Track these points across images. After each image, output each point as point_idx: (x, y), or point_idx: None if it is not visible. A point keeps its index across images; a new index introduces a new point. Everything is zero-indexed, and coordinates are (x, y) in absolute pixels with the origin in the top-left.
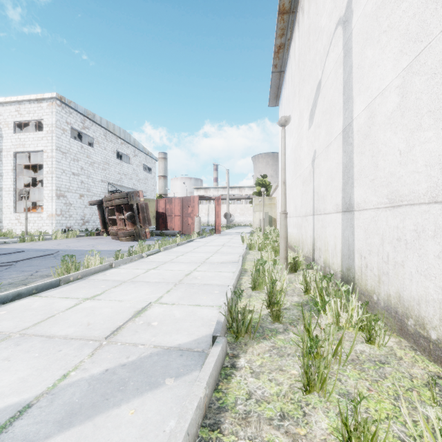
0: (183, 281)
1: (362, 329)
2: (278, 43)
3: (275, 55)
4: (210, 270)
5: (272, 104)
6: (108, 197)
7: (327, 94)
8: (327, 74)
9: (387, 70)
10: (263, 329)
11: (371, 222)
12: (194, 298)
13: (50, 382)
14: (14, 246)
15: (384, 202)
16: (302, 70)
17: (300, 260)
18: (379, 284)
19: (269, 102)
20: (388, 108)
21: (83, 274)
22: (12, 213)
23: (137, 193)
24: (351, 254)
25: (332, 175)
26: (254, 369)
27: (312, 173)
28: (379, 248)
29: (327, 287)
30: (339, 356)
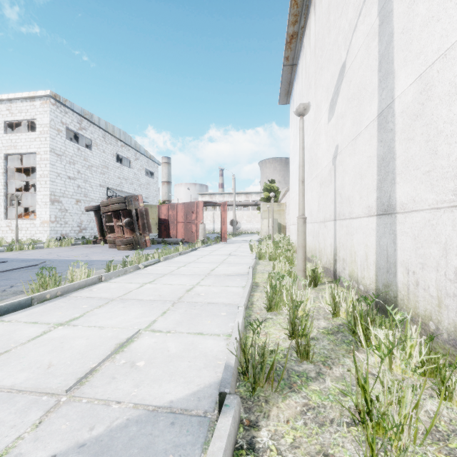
0: (183, 299)
1: (424, 373)
2: (291, 32)
3: (287, 46)
4: (216, 284)
5: (282, 102)
6: (105, 202)
7: (355, 77)
8: (354, 53)
9: (455, 21)
10: (288, 372)
11: (425, 227)
12: (195, 323)
13: None
14: None
15: (448, 200)
16: (319, 57)
17: (318, 271)
18: (439, 308)
19: (279, 99)
20: (456, 72)
21: (64, 290)
22: (2, 220)
23: (136, 198)
24: (391, 267)
25: (362, 172)
26: (284, 454)
27: (333, 172)
28: (439, 261)
29: (368, 312)
30: (413, 429)
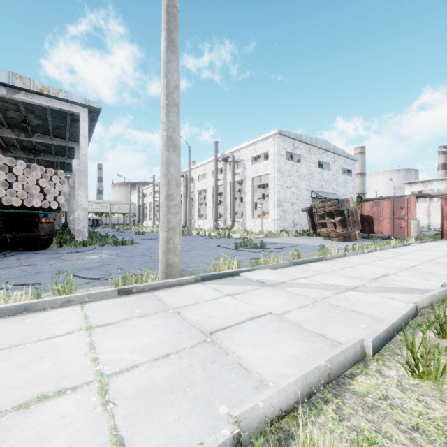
0: (409, 269)
1: None
2: None
3: None
4: (436, 266)
5: None
6: (321, 205)
7: None
8: None
9: None
10: None
11: None
12: (423, 277)
13: (359, 284)
14: (265, 240)
15: None
16: None
17: None
18: None
19: None
20: None
21: (332, 257)
22: (251, 219)
23: (346, 200)
24: None
25: None
26: None
27: None
28: None
29: None
30: None
